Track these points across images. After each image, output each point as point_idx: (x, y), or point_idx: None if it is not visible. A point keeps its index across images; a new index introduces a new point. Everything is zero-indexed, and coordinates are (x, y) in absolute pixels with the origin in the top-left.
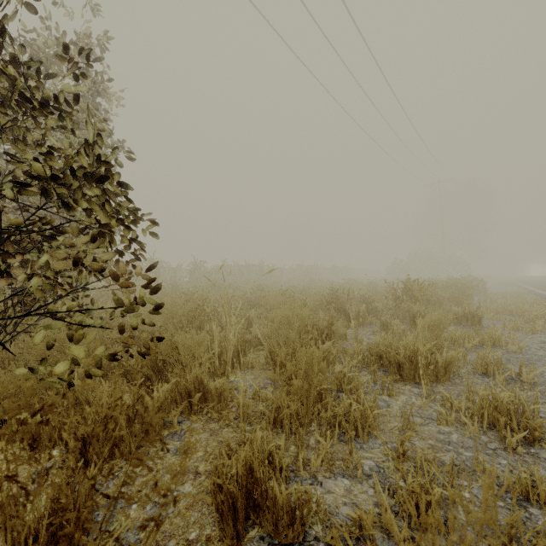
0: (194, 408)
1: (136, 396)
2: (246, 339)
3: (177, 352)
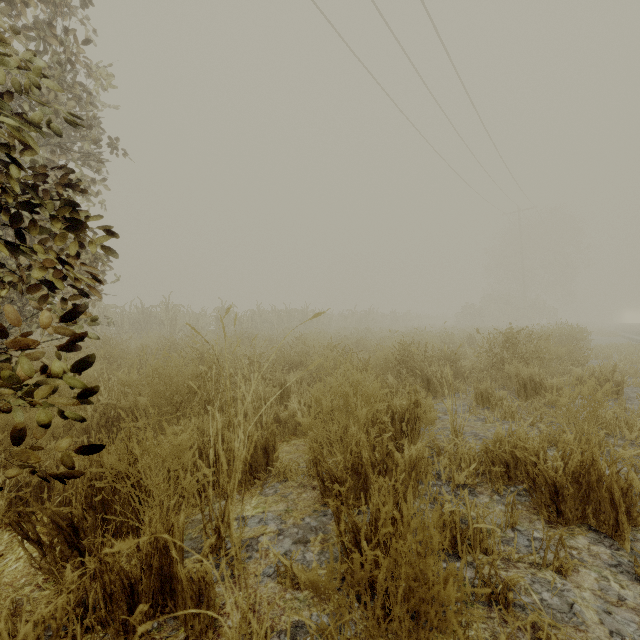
0: (134, 639)
1: None
2: (280, 418)
3: (136, 471)
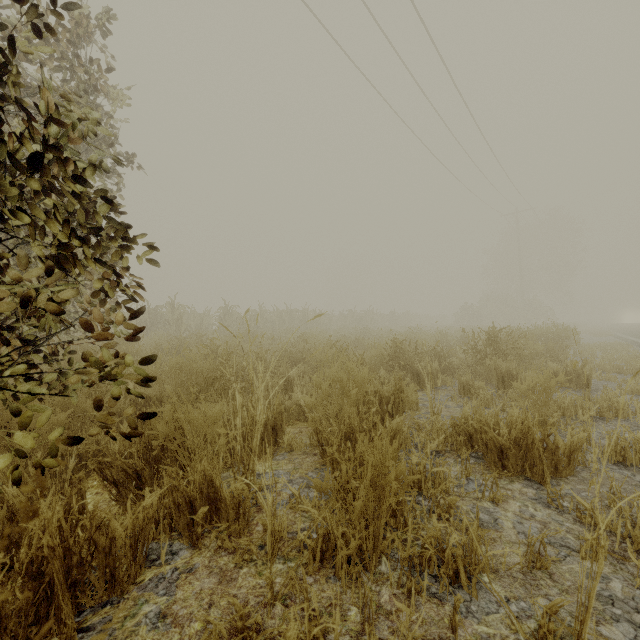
0: (197, 530)
1: (94, 521)
2: (285, 406)
3: (180, 434)
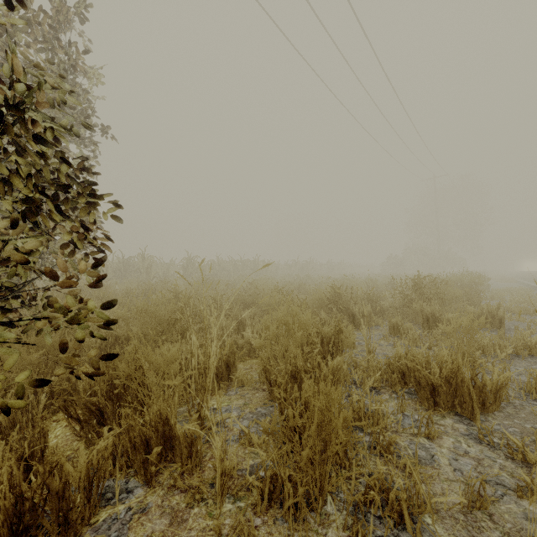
0: (152, 469)
1: (48, 466)
2: (238, 344)
3: (140, 374)
